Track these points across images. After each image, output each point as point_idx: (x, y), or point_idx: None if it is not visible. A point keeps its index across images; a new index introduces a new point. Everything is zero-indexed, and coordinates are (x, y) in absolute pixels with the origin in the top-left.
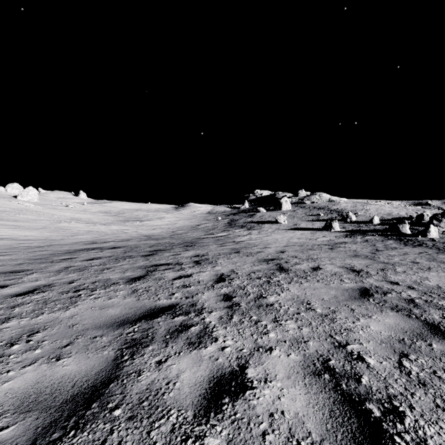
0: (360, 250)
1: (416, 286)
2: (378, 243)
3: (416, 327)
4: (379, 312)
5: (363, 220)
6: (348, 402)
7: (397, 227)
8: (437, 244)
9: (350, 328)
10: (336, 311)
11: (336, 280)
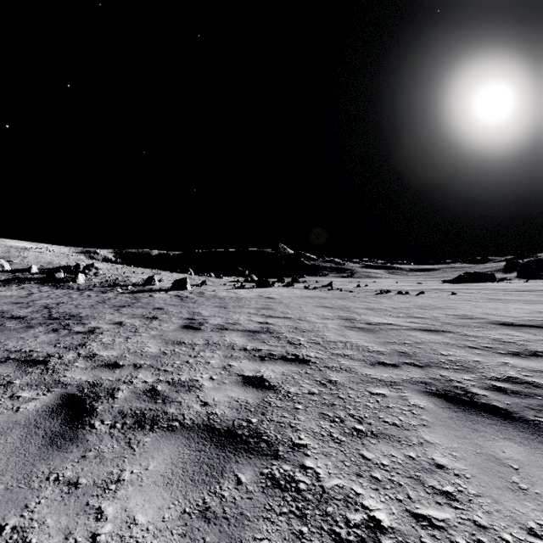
0: (16, 294)
1: (49, 302)
2: (35, 289)
3: (40, 309)
4: (26, 309)
5: (20, 269)
6: (14, 318)
7: (54, 276)
8: (81, 287)
9: (13, 313)
10: (5, 311)
11: (0, 306)
